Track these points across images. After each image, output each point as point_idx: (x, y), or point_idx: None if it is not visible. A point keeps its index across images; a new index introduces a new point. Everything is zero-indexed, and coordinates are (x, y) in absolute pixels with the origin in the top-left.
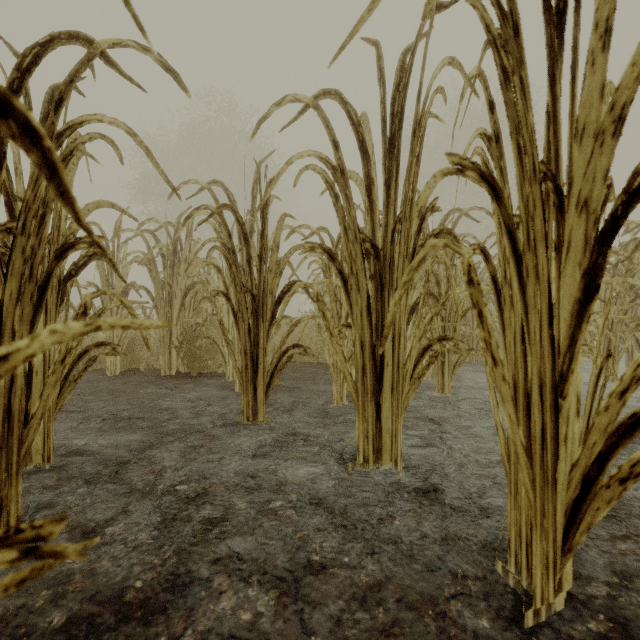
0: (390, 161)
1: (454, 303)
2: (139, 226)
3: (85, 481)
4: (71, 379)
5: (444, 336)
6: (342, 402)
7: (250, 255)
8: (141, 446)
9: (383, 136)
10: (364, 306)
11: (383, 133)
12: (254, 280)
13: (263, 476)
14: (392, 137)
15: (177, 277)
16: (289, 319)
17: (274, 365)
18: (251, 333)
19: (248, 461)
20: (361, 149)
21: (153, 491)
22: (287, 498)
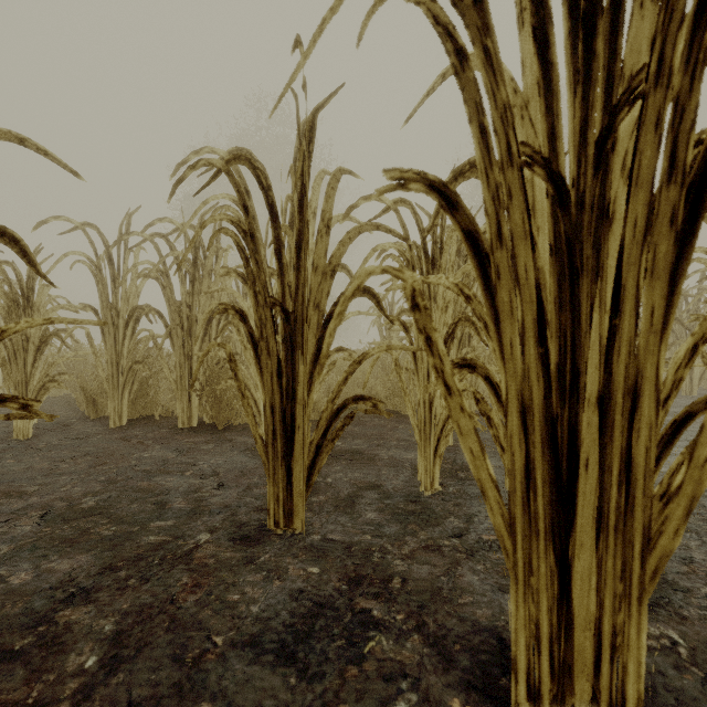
0: None
1: None
2: (146, 227)
3: None
4: None
5: None
6: (433, 487)
7: (280, 241)
8: (68, 592)
9: None
10: (530, 320)
11: None
12: (290, 288)
13: None
14: None
15: (199, 296)
16: (348, 352)
17: (321, 432)
18: (281, 376)
19: (258, 659)
20: None
21: None
22: None
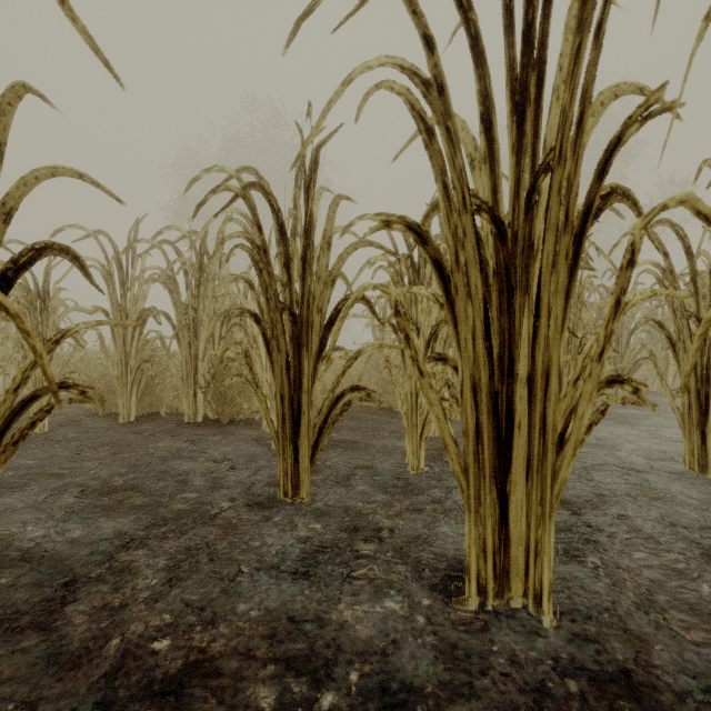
0: (524, 69)
1: (578, 328)
2: (155, 235)
3: (3, 620)
4: (7, 441)
5: (616, 376)
6: (419, 467)
7: (288, 256)
8: (121, 542)
9: (507, 35)
10: (479, 323)
11: (507, 29)
12: (295, 295)
13: (303, 619)
14: (528, 27)
15: (204, 300)
16: (344, 351)
17: (323, 417)
18: (290, 370)
19: (280, 580)
20: (473, 48)
21: (106, 653)
22: (346, 685)
